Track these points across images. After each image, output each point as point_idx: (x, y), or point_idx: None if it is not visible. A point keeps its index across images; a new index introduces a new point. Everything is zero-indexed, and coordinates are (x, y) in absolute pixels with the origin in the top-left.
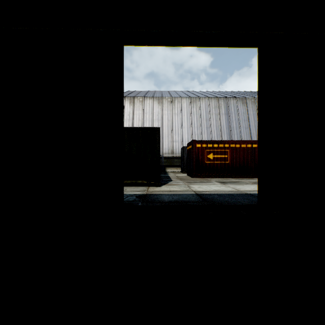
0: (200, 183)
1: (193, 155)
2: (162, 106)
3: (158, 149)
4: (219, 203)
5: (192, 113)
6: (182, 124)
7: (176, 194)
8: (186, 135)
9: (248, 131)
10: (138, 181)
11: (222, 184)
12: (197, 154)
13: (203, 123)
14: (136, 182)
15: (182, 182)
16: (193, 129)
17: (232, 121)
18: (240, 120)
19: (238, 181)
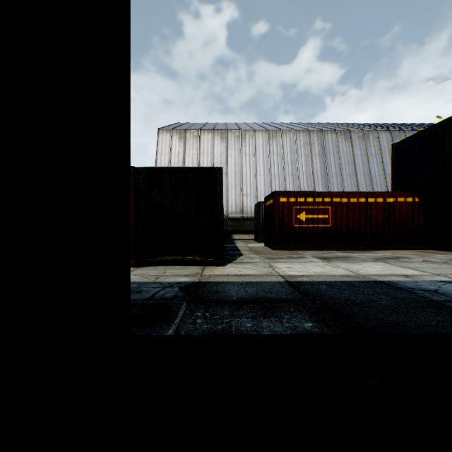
0: (288, 260)
1: (274, 215)
2: (227, 143)
3: (220, 203)
4: (336, 304)
5: (270, 153)
6: (256, 170)
7: (251, 283)
8: (261, 186)
9: (354, 179)
10: (187, 257)
11: (324, 261)
12: (282, 213)
13: (288, 168)
14: (183, 258)
15: (258, 258)
16: (272, 176)
17: (330, 164)
18: (342, 163)
19: (349, 256)
